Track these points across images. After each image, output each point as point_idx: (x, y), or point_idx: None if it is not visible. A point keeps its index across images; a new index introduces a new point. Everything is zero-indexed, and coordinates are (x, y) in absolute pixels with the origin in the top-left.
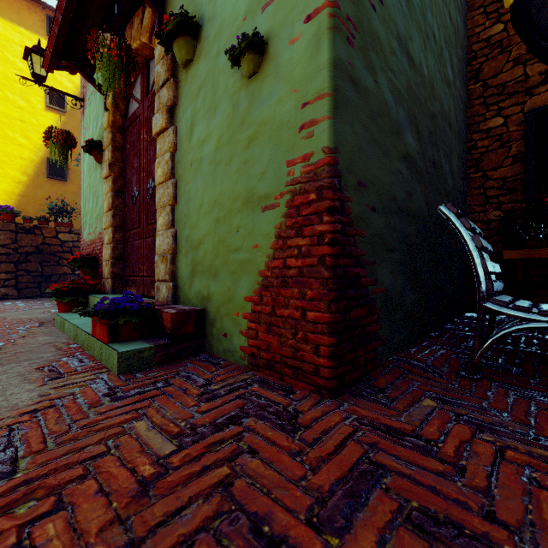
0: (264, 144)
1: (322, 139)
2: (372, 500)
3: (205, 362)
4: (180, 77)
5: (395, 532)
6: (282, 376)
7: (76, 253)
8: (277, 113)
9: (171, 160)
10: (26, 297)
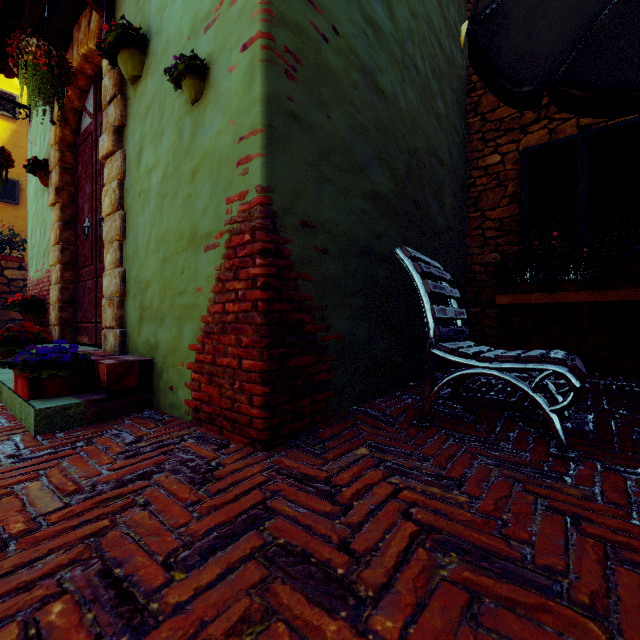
0: (206, 178)
1: (255, 177)
2: (240, 540)
3: (146, 419)
4: (129, 94)
5: (244, 564)
6: (221, 430)
7: (17, 294)
8: (218, 145)
9: (119, 189)
10: None
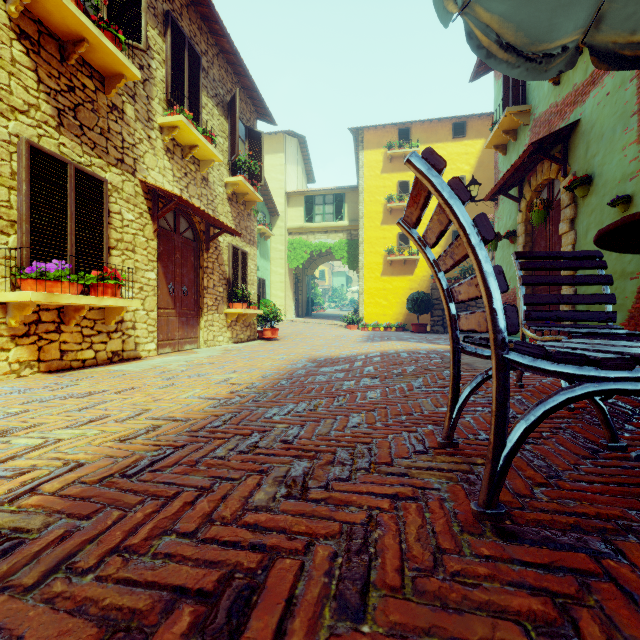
0: None
1: None
2: None
3: None
4: (578, 202)
5: None
6: None
7: None
8: None
9: (572, 249)
10: (447, 333)
